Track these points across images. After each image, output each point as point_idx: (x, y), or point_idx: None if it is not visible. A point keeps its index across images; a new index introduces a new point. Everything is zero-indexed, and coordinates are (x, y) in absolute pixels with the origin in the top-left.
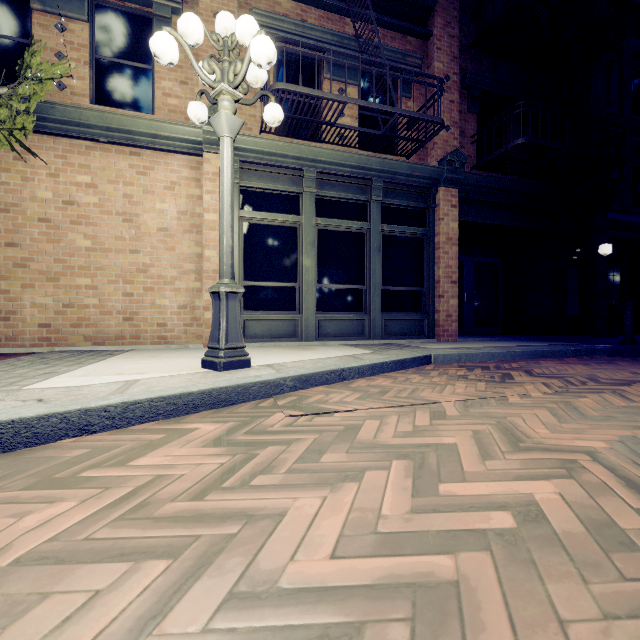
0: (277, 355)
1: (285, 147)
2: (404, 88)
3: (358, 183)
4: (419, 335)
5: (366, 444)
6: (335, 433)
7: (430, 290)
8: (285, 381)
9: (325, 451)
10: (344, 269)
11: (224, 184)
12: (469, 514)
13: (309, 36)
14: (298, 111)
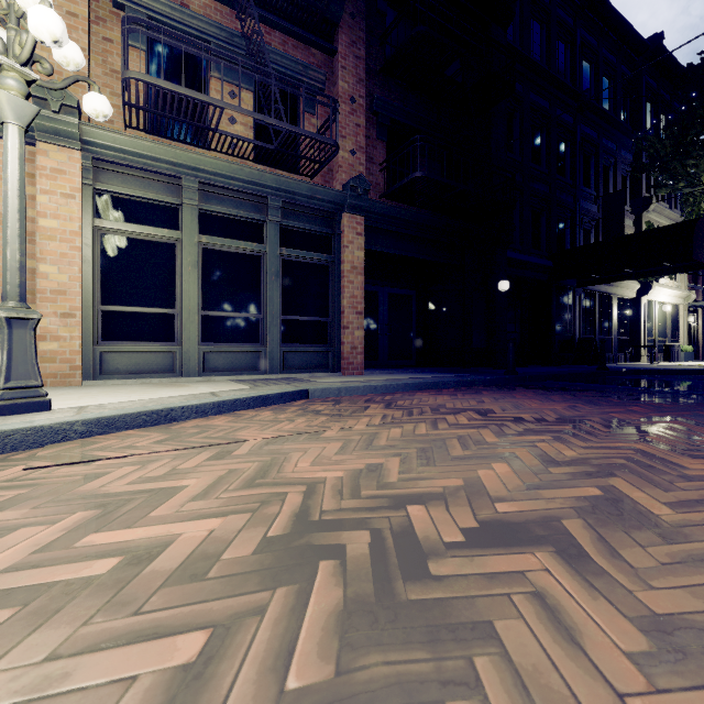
0: (120, 394)
1: (155, 149)
2: (307, 103)
3: (252, 200)
4: (324, 368)
5: (78, 495)
6: (59, 485)
7: (335, 321)
8: (72, 426)
9: (8, 509)
10: (236, 295)
11: (8, 183)
12: (72, 565)
13: (190, 24)
14: (167, 109)
